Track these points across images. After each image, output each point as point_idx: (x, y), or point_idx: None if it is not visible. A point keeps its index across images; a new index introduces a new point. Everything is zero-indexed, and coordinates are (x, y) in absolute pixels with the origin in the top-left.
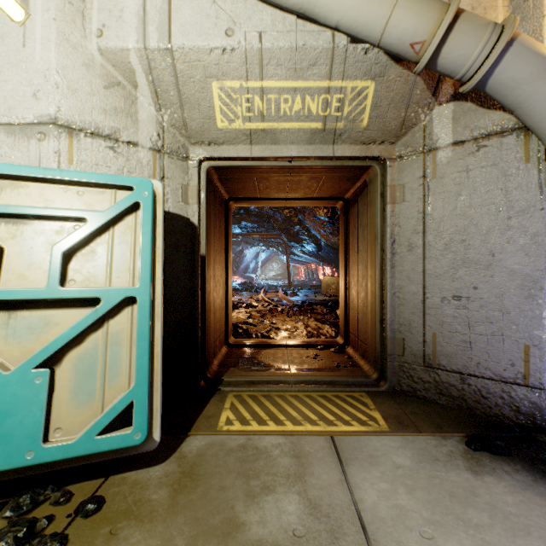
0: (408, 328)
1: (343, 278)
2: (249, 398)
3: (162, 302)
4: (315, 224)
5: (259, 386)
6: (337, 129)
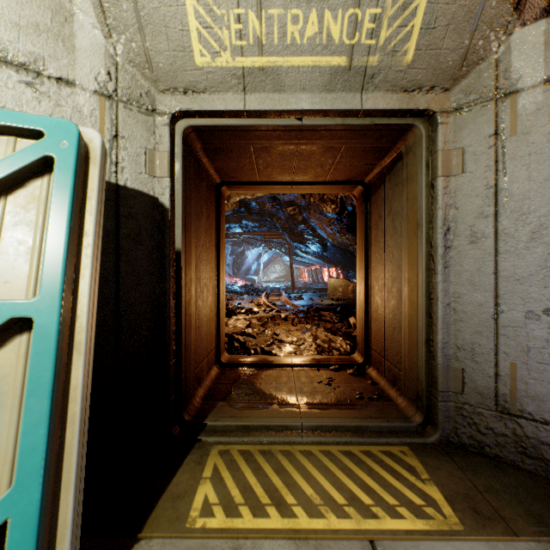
0: (470, 354)
1: (362, 281)
2: (241, 458)
3: (91, 323)
4: (321, 222)
5: (256, 434)
6: (368, 67)
